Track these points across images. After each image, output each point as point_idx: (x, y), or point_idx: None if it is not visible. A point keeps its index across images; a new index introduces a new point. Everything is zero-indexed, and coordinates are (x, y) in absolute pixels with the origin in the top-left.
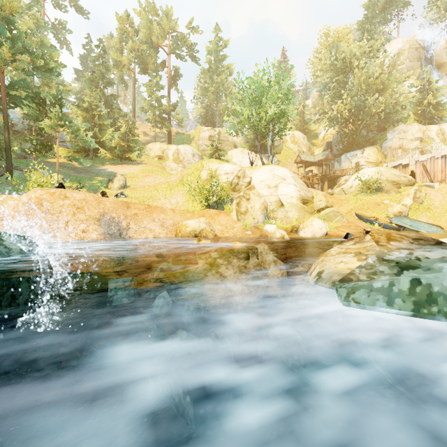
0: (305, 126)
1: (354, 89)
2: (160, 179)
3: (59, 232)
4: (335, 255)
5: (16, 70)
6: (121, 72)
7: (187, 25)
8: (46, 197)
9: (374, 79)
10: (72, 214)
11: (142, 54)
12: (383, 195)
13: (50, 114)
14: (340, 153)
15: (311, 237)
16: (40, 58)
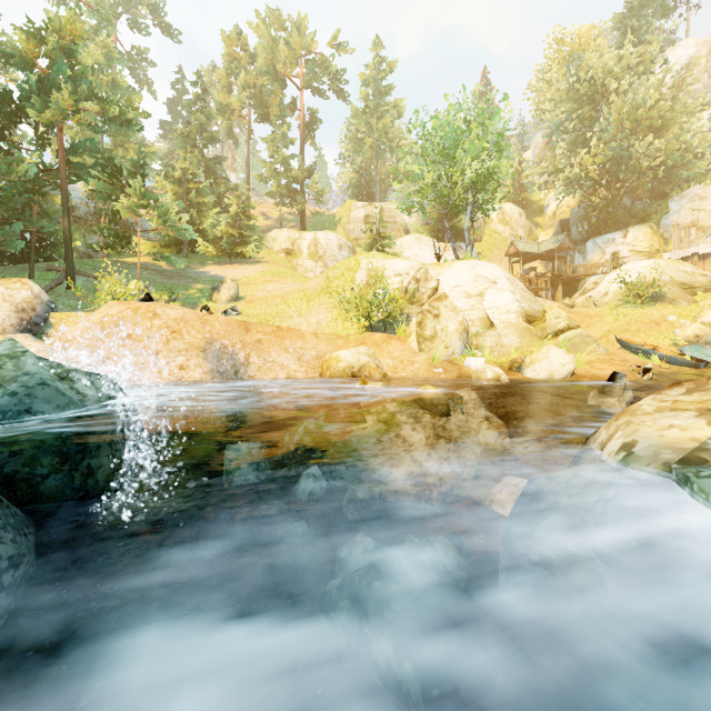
0: (523, 195)
1: (610, 129)
2: (290, 286)
3: (145, 368)
4: (653, 413)
5: (80, 126)
6: (228, 121)
7: (330, 41)
8: (127, 315)
9: (645, 110)
10: (164, 340)
11: (261, 91)
12: (664, 307)
13: (128, 190)
14: (584, 237)
15: (545, 378)
16: (114, 105)
